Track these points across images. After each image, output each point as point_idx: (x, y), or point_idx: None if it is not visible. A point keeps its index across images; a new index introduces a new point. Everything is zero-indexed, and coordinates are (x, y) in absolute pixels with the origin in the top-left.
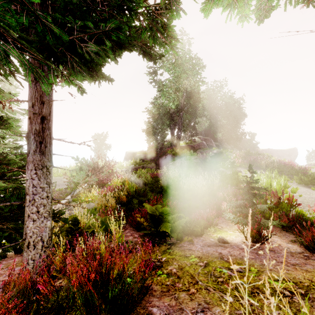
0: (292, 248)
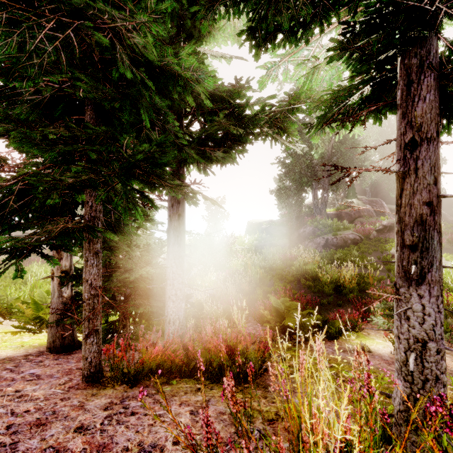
0: None
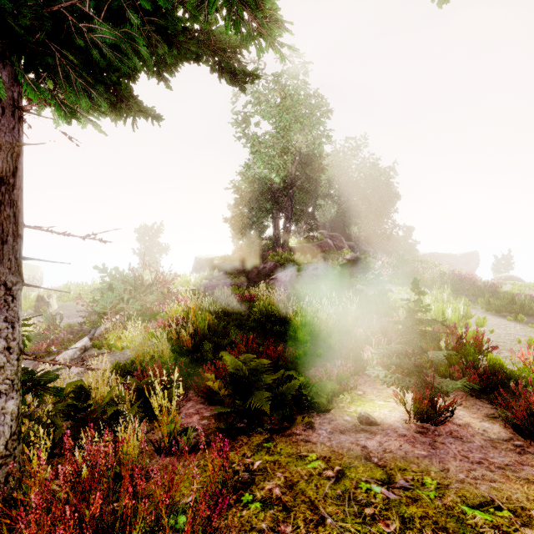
0: (492, 430)
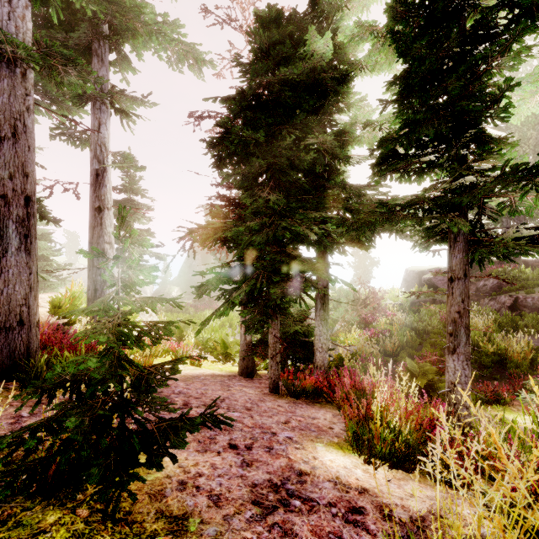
0: None
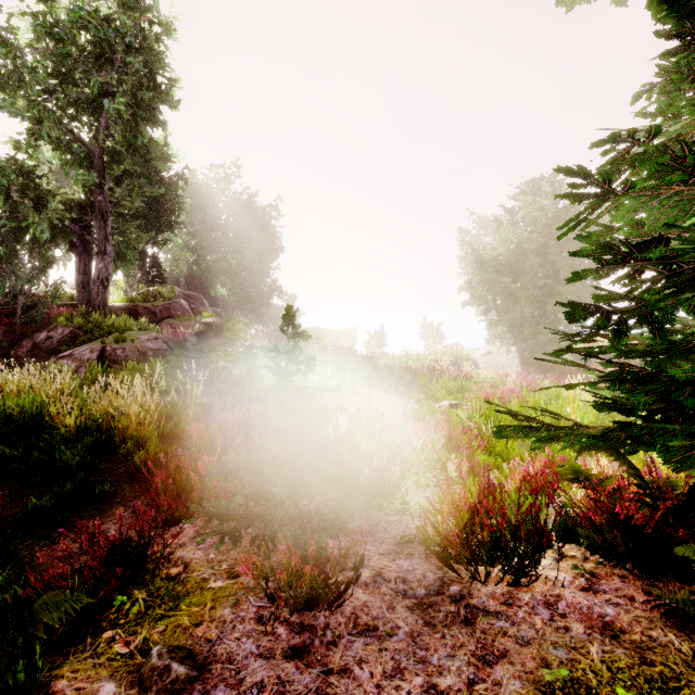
0: (414, 577)
